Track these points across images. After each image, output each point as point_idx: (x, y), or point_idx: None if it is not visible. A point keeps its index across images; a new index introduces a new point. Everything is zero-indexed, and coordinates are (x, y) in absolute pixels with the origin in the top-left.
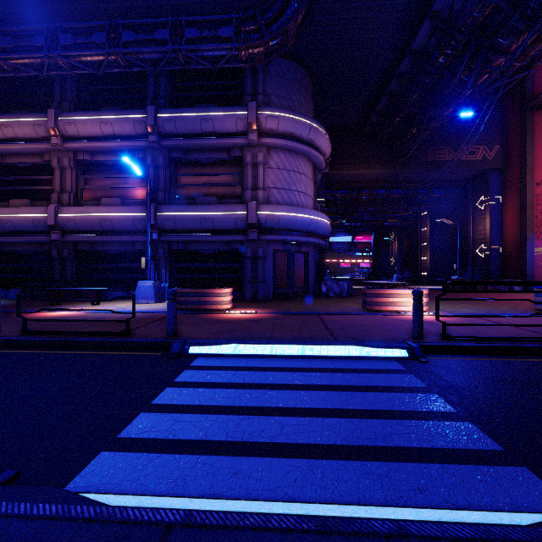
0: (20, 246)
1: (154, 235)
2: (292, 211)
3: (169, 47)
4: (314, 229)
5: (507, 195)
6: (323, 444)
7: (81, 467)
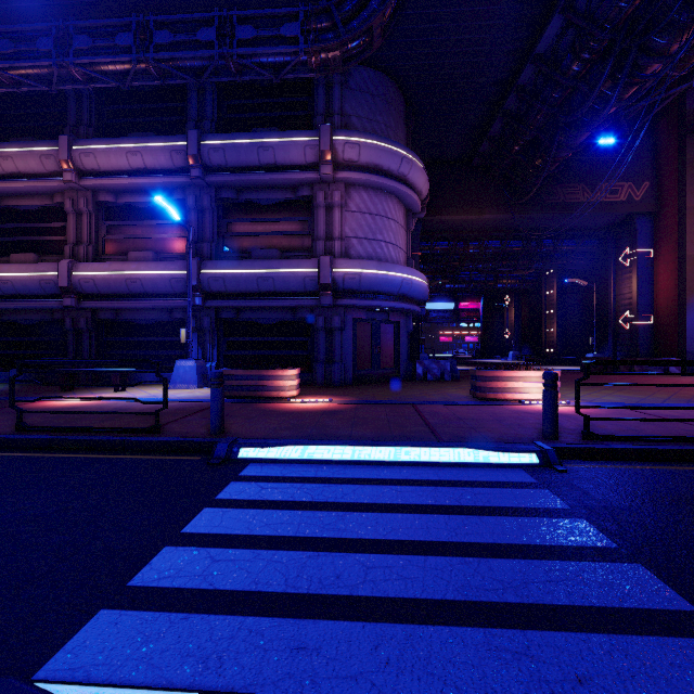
0: (24, 314)
1: (197, 300)
2: (378, 267)
3: (216, 51)
4: (407, 291)
5: (660, 247)
6: (428, 598)
7: (68, 635)
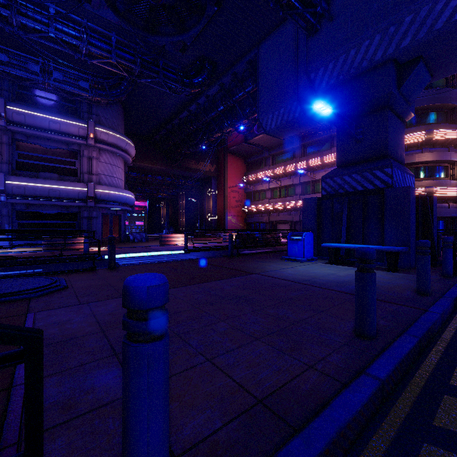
0: None
1: (3, 198)
2: (117, 191)
3: (40, 79)
4: (128, 202)
5: (219, 190)
6: None
7: None
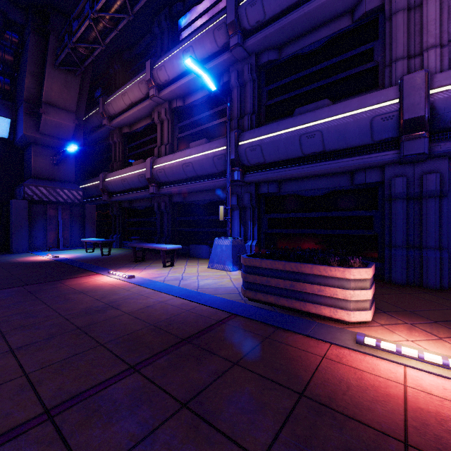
0: (139, 202)
1: (235, 175)
2: None
3: None
4: None
5: None
6: None
7: None
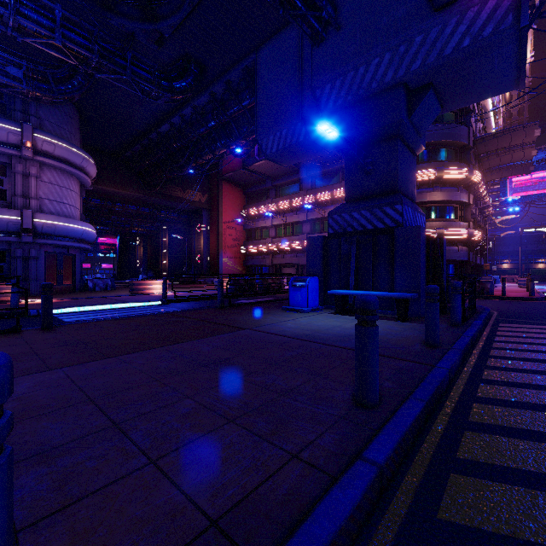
0: None
1: None
2: (68, 222)
3: None
4: (86, 237)
5: (212, 226)
6: None
7: None
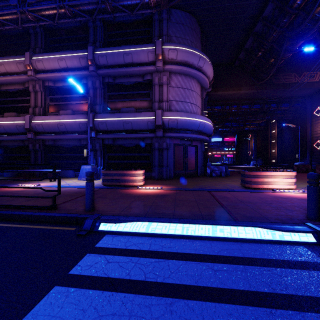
0: (11, 142)
1: (92, 134)
2: (187, 116)
3: None
4: (202, 129)
5: None
6: None
7: None
